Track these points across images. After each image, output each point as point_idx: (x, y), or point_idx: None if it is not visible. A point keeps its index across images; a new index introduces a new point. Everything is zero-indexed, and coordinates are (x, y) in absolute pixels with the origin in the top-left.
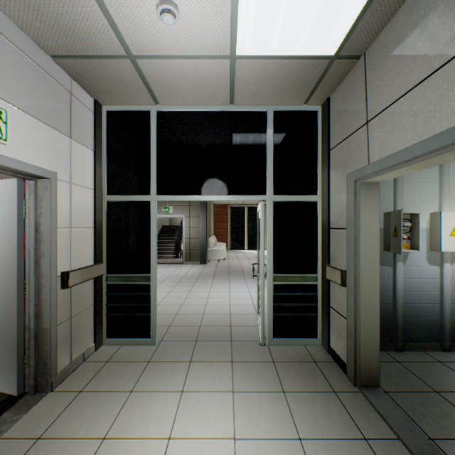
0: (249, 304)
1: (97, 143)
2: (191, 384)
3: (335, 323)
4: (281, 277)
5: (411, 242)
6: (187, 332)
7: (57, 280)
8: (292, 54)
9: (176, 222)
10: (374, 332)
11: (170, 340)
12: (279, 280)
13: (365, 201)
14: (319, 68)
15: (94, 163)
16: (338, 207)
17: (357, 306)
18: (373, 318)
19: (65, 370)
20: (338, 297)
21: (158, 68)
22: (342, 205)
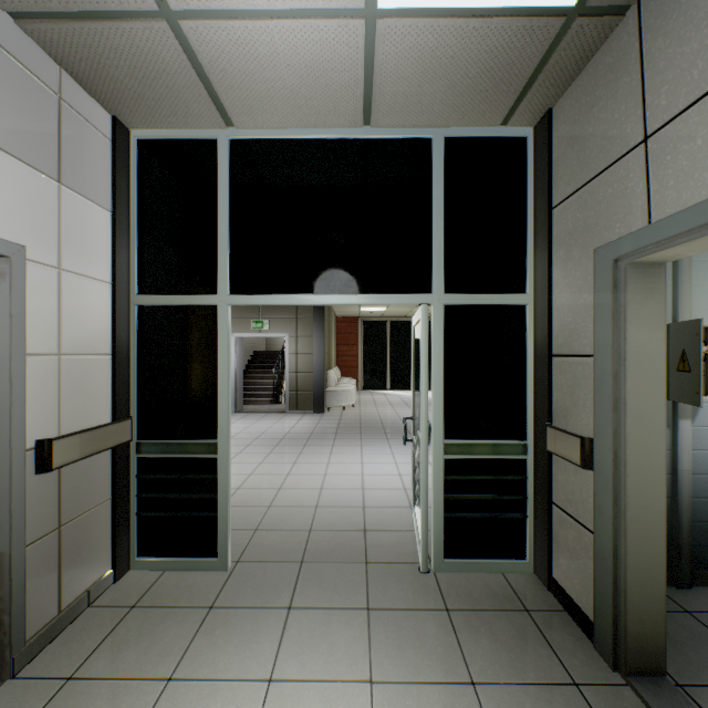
0: (397, 487)
1: (119, 199)
2: (288, 663)
3: (564, 537)
4: (459, 446)
5: (707, 382)
6: (286, 543)
7: (25, 457)
8: (491, 4)
9: (276, 346)
10: (655, 564)
11: (255, 561)
12: (456, 451)
13: (638, 301)
14: (541, 40)
15: (112, 234)
16: (571, 316)
17: (621, 512)
18: (653, 535)
19: (44, 631)
20: (571, 487)
21: (225, 43)
22: (581, 310)
